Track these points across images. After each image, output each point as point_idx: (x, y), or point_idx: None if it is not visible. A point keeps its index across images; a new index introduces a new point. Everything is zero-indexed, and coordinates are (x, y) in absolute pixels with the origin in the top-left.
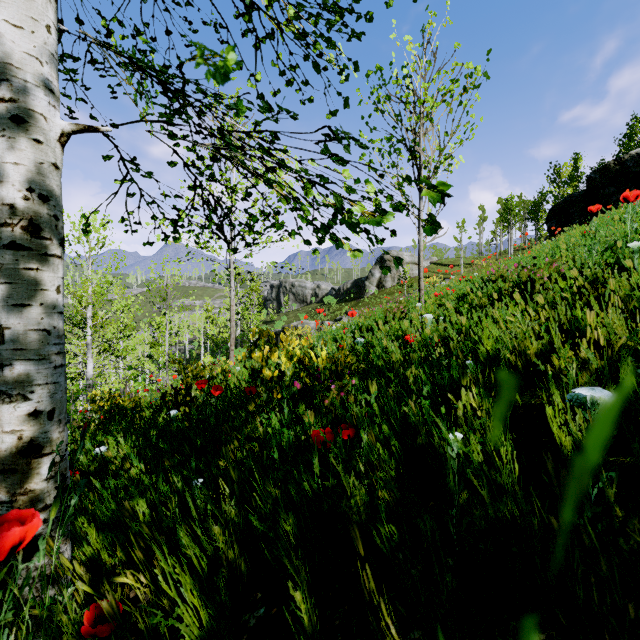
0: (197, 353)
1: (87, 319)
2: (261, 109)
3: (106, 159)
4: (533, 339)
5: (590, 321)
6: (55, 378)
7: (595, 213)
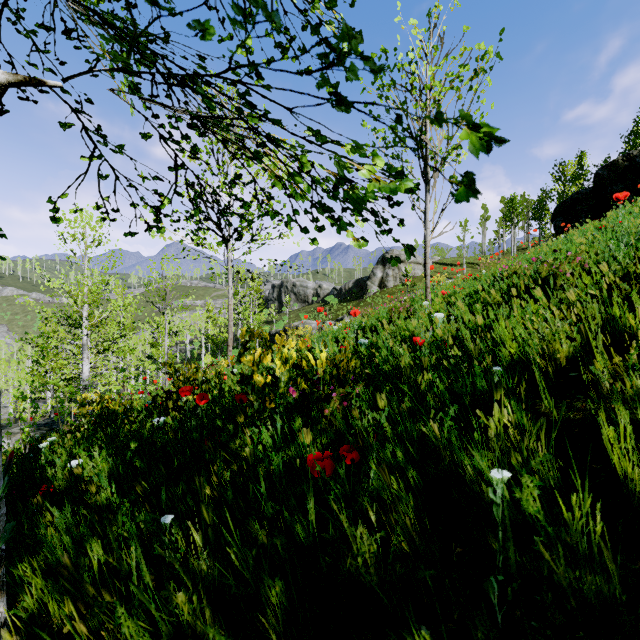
0: (198, 353)
1: (83, 319)
2: (233, 23)
3: (65, 128)
4: (563, 341)
5: None
6: None
7: (603, 210)
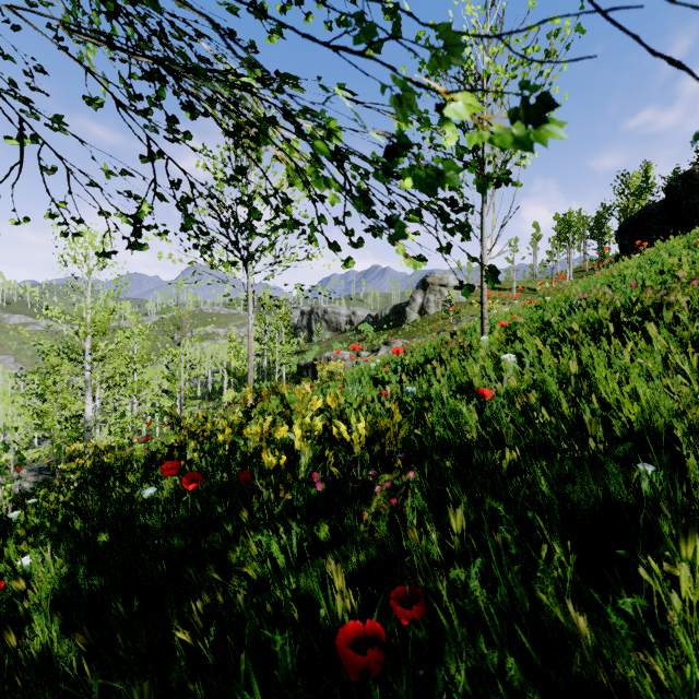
0: (220, 386)
1: (85, 352)
2: None
3: None
4: None
5: None
6: None
7: (676, 227)
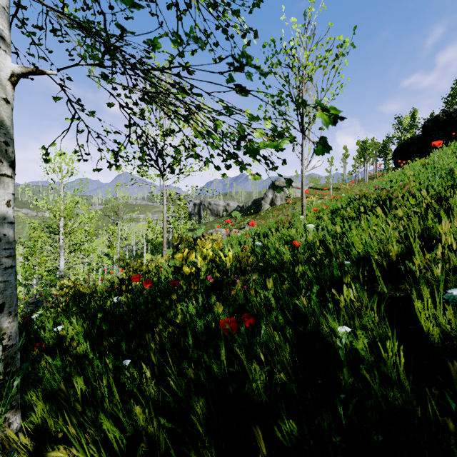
0: (141, 252)
1: (60, 228)
2: (173, 42)
3: (56, 100)
4: (394, 243)
5: (445, 229)
6: (5, 277)
7: (428, 151)
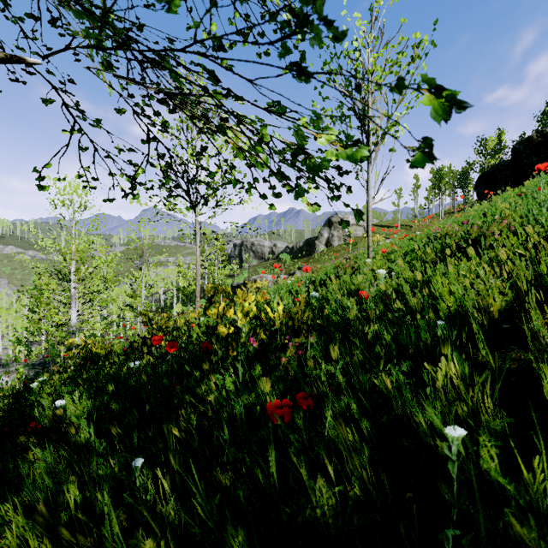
0: (171, 302)
1: (71, 273)
2: None
3: (46, 103)
4: (496, 295)
5: None
6: None
7: (519, 180)
